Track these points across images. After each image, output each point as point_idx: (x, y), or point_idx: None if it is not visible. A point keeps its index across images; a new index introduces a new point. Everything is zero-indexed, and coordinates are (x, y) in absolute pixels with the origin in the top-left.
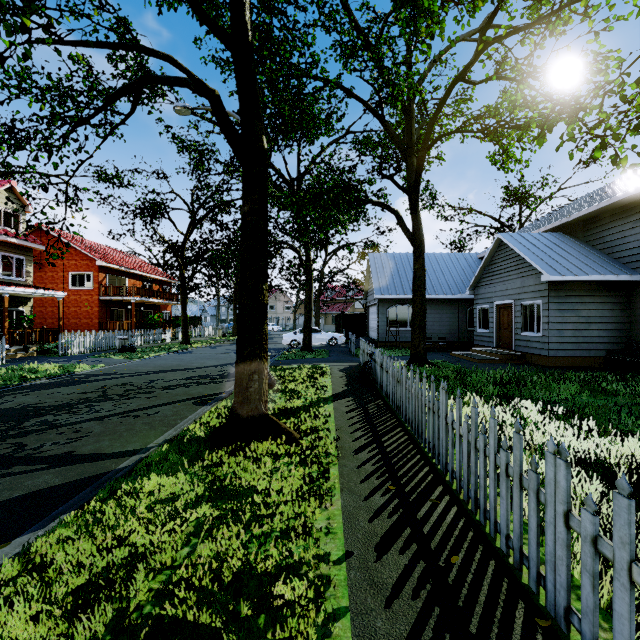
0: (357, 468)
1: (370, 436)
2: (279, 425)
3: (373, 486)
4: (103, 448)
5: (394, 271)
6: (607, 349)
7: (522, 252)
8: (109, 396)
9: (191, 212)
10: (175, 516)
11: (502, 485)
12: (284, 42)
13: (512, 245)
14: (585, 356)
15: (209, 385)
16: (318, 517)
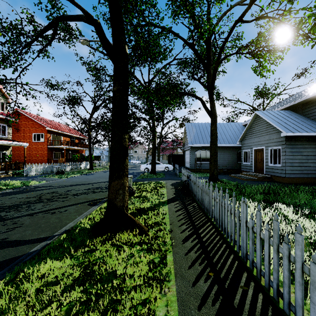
0: (185, 255)
1: (191, 229)
2: (135, 222)
3: (197, 272)
4: (26, 236)
5: (198, 132)
6: None
7: (269, 120)
8: (42, 200)
9: (94, 102)
10: (53, 300)
11: (313, 292)
12: (140, 0)
13: (264, 117)
14: (305, 177)
15: (99, 193)
16: (159, 303)
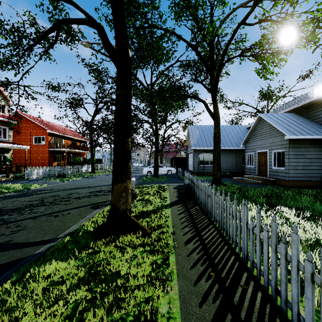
0: (187, 256)
1: (194, 231)
2: (138, 224)
3: (199, 272)
4: (30, 238)
5: (202, 135)
6: (321, 176)
7: (273, 123)
8: (44, 203)
9: (96, 104)
10: (60, 298)
11: (307, 288)
12: (142, 3)
13: (267, 120)
14: (309, 180)
15: (101, 196)
16: (162, 301)
